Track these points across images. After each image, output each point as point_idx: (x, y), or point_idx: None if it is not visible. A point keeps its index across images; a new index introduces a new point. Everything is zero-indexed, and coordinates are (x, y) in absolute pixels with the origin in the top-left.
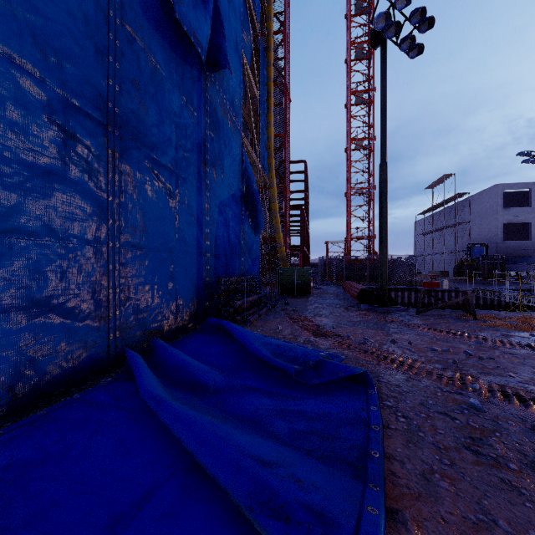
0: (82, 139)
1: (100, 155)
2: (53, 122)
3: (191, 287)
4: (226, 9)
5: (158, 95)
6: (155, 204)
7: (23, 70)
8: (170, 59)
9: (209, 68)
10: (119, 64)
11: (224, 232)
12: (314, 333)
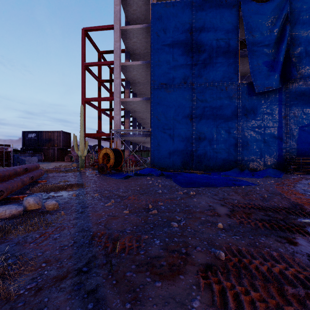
0: (232, 132)
1: (236, 133)
2: (227, 132)
3: (273, 159)
4: (309, 39)
5: (254, 111)
6: (253, 138)
7: (222, 128)
8: (260, 98)
9: (285, 82)
10: (240, 114)
11: (307, 138)
12: (304, 177)
